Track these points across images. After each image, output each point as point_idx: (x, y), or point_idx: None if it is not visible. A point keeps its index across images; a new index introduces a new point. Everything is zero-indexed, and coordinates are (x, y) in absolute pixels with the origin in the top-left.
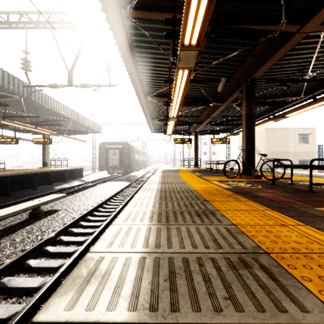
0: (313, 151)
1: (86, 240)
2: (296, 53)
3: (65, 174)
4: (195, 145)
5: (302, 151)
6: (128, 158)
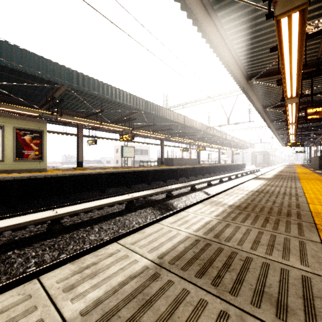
0: None
1: None
2: None
3: (243, 165)
4: (309, 152)
5: None
6: (267, 159)
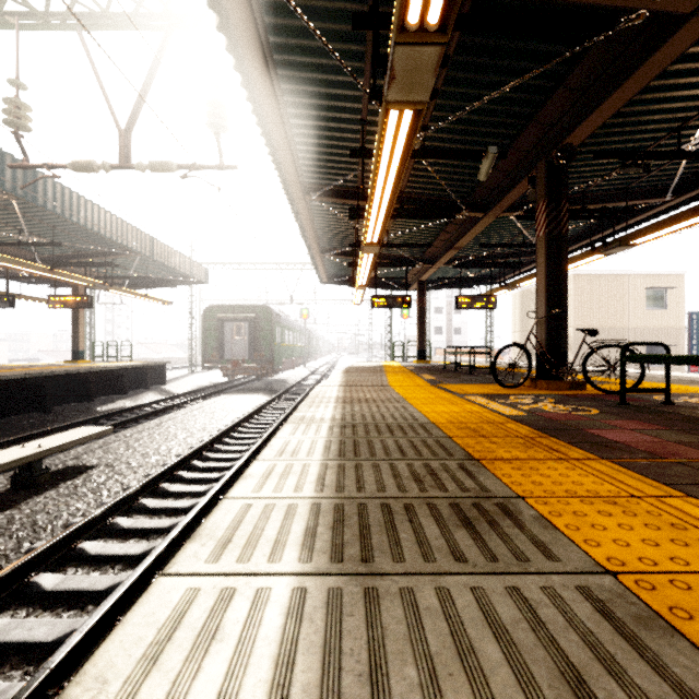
0: (677, 326)
1: (147, 553)
2: (672, 85)
3: (124, 377)
4: (419, 311)
5: (655, 326)
6: (270, 340)
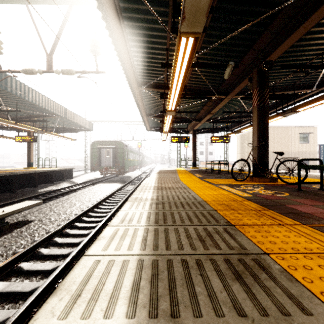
0: (314, 151)
1: (55, 269)
2: (321, 31)
3: (52, 175)
4: (193, 143)
5: (303, 151)
6: (122, 157)
